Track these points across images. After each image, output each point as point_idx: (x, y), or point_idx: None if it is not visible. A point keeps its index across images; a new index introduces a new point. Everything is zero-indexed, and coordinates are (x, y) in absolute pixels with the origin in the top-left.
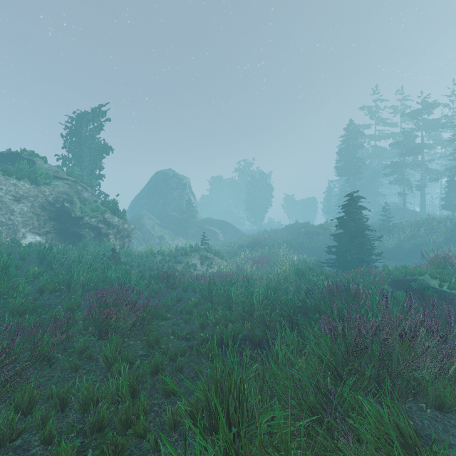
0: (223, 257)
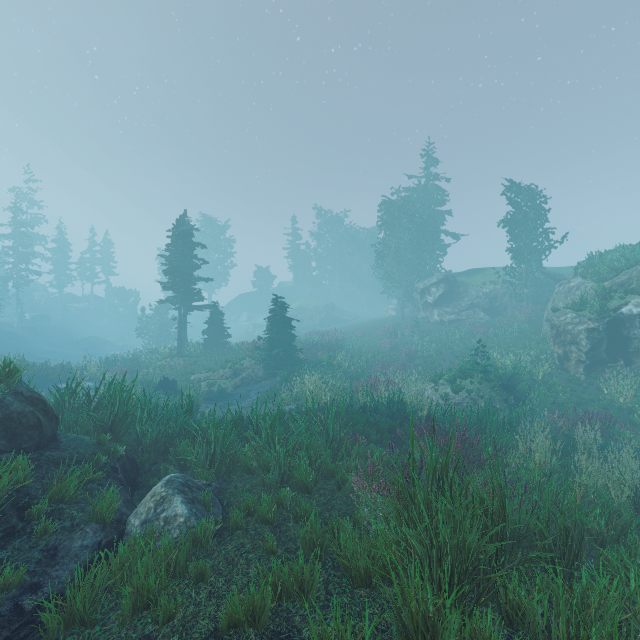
0: (433, 381)
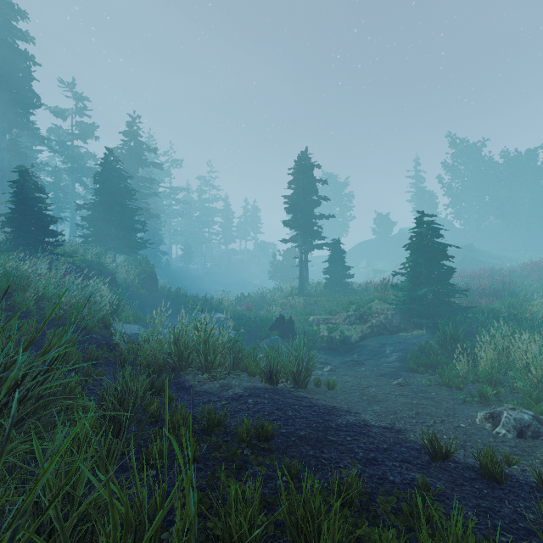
0: None
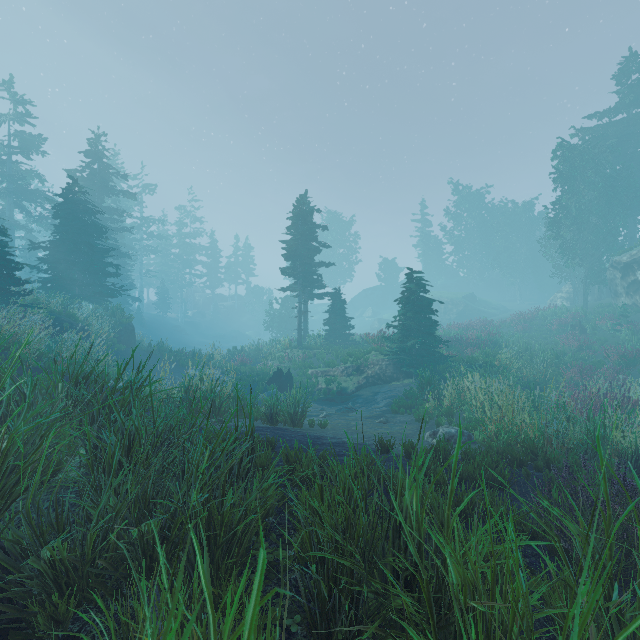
0: None
